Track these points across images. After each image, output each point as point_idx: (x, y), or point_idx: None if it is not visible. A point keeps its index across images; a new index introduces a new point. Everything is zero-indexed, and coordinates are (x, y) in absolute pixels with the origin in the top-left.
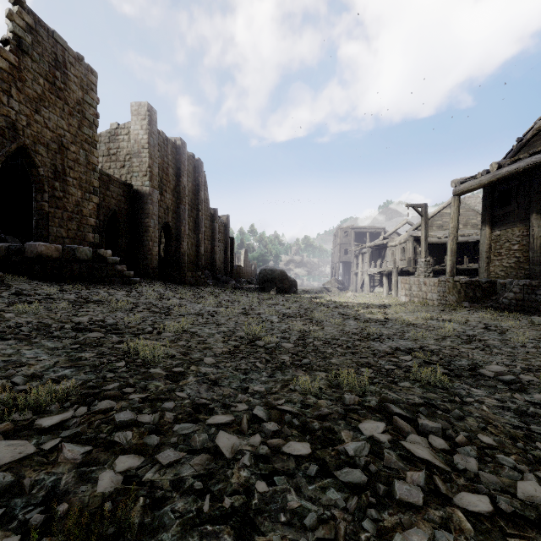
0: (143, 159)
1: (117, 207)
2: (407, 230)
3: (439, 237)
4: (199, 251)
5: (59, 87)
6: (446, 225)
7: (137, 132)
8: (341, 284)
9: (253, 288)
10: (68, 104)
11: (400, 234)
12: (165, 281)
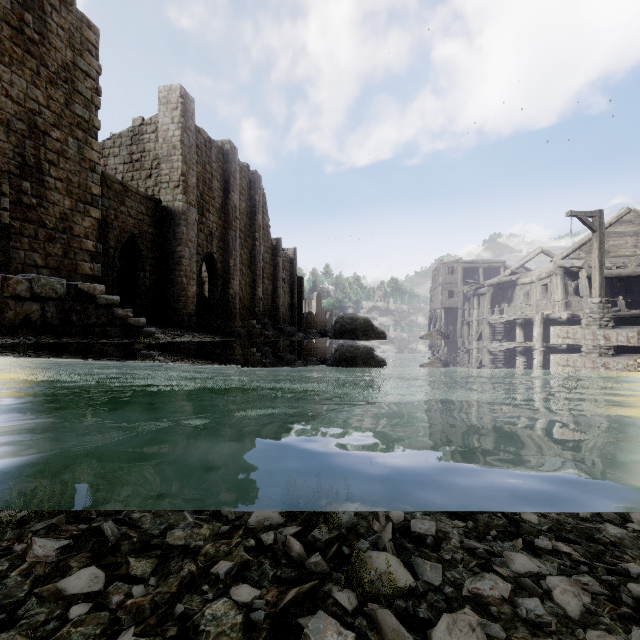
0: (174, 164)
1: (136, 229)
2: (553, 259)
3: (607, 268)
4: (255, 293)
5: (30, 38)
6: (615, 250)
7: (166, 127)
8: (446, 337)
9: (327, 342)
10: (47, 66)
11: (529, 269)
12: (203, 333)
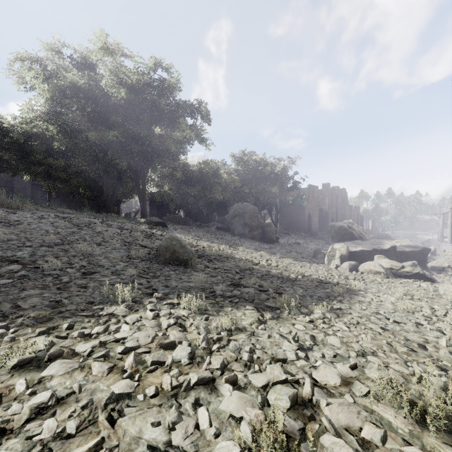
0: (326, 200)
1: (319, 217)
2: None
3: None
4: None
5: (313, 196)
6: None
7: (324, 192)
8: None
9: None
10: (314, 198)
11: None
12: None
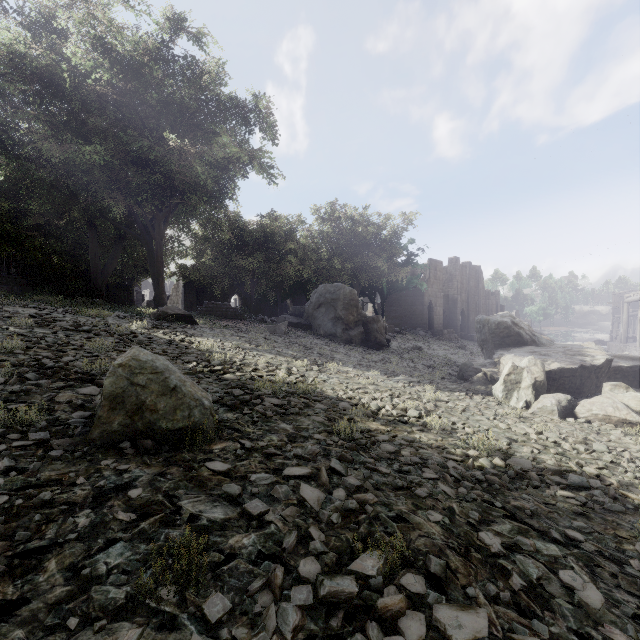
0: (454, 283)
1: (444, 307)
2: None
3: None
4: None
5: (435, 276)
6: None
7: (451, 271)
8: None
9: None
10: (437, 280)
11: None
12: (464, 339)
